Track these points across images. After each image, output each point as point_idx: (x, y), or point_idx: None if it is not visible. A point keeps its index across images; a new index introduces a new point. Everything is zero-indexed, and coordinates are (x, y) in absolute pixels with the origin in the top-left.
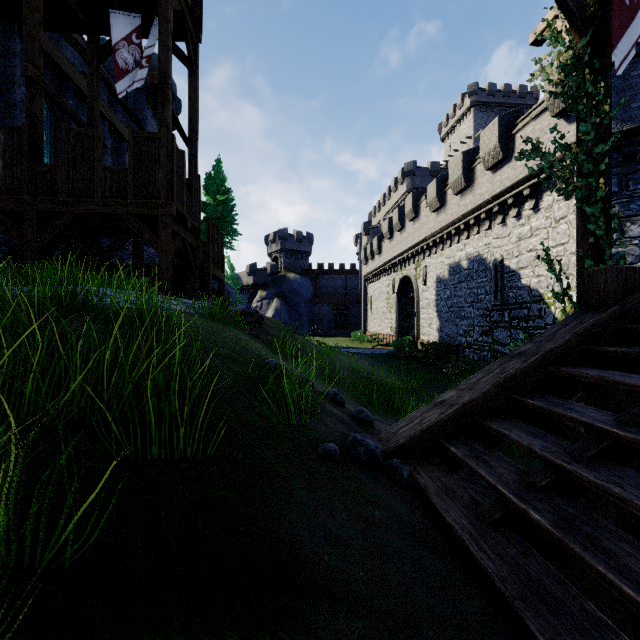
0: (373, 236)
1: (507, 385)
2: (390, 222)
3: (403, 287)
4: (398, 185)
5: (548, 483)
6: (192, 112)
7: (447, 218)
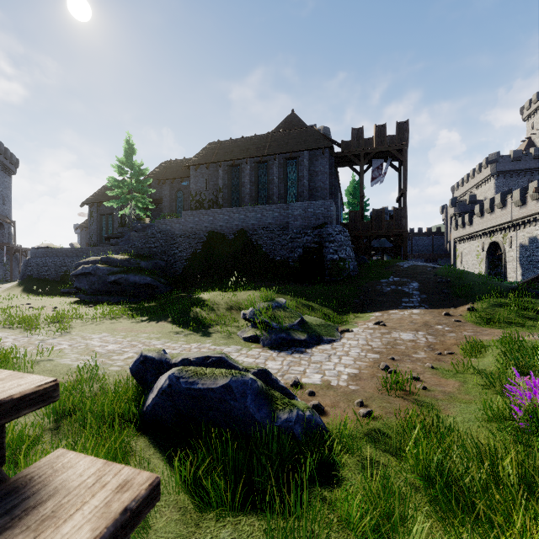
0: (459, 208)
1: (535, 278)
2: (481, 206)
3: (491, 248)
4: (482, 169)
5: (537, 286)
6: (400, 189)
7: (527, 212)
